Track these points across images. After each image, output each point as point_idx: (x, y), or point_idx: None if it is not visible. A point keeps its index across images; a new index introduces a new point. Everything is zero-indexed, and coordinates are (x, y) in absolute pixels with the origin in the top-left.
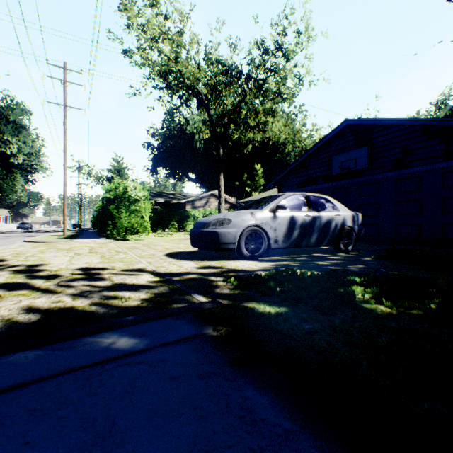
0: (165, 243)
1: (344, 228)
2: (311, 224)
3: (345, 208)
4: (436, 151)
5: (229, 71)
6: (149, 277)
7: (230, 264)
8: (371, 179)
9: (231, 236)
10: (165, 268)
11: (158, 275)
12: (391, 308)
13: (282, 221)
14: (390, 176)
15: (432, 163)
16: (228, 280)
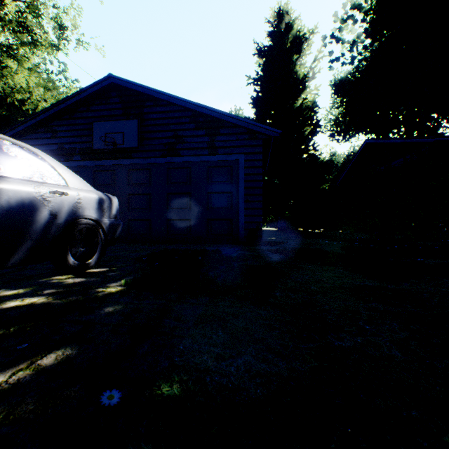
0: None
1: (79, 221)
2: None
3: (85, 183)
4: (203, 142)
5: None
6: None
7: None
8: (142, 163)
9: None
10: None
11: None
12: None
13: None
14: (162, 163)
15: (200, 154)
16: None
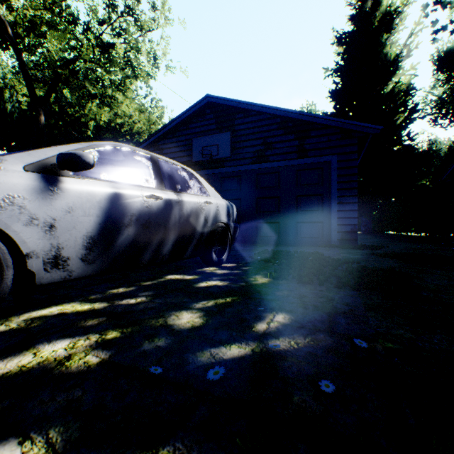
0: None
1: (217, 225)
2: (162, 214)
3: (217, 193)
4: (292, 147)
5: (55, 5)
6: None
7: None
8: (233, 171)
9: None
10: None
11: None
12: None
13: (82, 202)
14: (251, 169)
15: (289, 159)
16: None
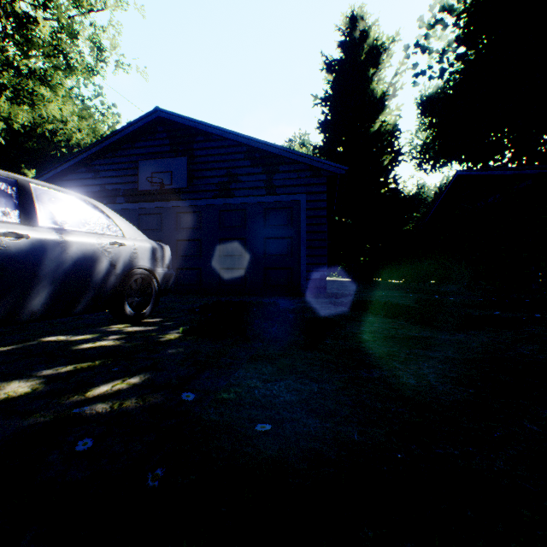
0: None
1: (135, 271)
2: (29, 258)
3: (139, 232)
4: (259, 181)
5: None
6: None
7: None
8: (192, 205)
9: None
10: None
11: None
12: None
13: None
14: (214, 205)
15: (256, 195)
16: None
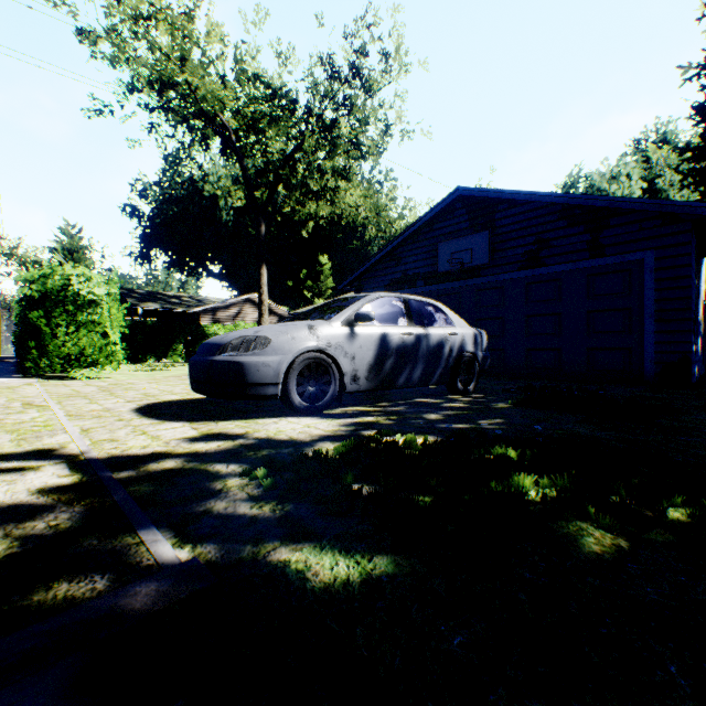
0: (149, 384)
1: (463, 354)
2: (413, 347)
3: (463, 322)
4: (580, 243)
5: (277, 97)
6: (55, 474)
7: (266, 426)
8: (493, 281)
9: (269, 370)
10: (115, 444)
11: (84, 467)
12: (614, 532)
13: (366, 342)
14: (519, 278)
15: (575, 260)
16: (253, 474)
